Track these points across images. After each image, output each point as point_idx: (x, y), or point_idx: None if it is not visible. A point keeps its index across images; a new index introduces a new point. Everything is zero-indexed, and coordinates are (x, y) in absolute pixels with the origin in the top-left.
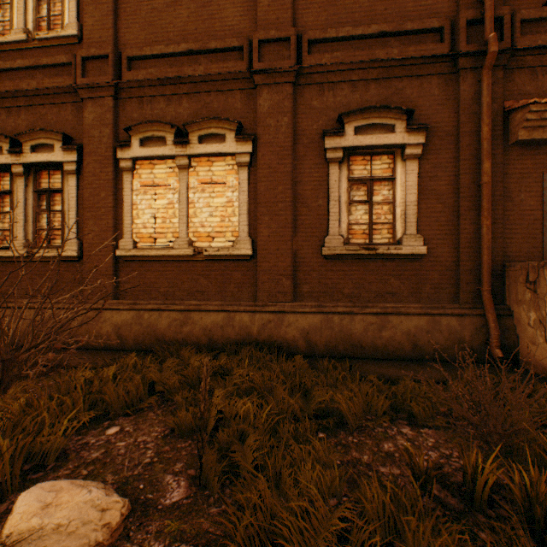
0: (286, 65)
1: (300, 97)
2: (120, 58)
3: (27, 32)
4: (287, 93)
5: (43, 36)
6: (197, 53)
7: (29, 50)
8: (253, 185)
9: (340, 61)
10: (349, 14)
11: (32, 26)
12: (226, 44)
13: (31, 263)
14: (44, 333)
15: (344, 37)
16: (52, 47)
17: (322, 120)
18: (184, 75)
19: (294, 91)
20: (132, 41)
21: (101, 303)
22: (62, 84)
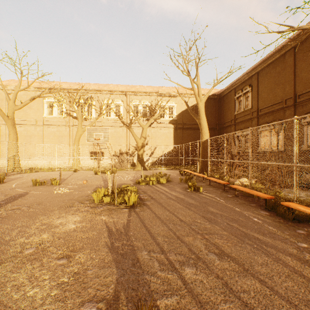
0: (291, 104)
1: (296, 110)
2: (258, 110)
3: (243, 109)
4: (292, 110)
5: (245, 109)
6: (272, 105)
7: (244, 112)
8: (285, 134)
9: (306, 99)
10: (309, 84)
11: (244, 107)
12: (278, 102)
13: (244, 153)
14: (241, 163)
15: (307, 91)
16: (247, 110)
17: (302, 114)
18: (268, 112)
19: (295, 109)
20: (260, 105)
21: (254, 161)
22: (248, 118)
